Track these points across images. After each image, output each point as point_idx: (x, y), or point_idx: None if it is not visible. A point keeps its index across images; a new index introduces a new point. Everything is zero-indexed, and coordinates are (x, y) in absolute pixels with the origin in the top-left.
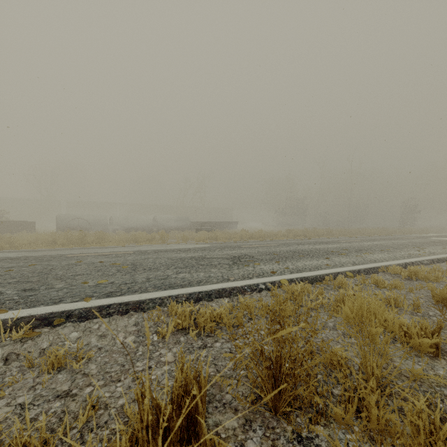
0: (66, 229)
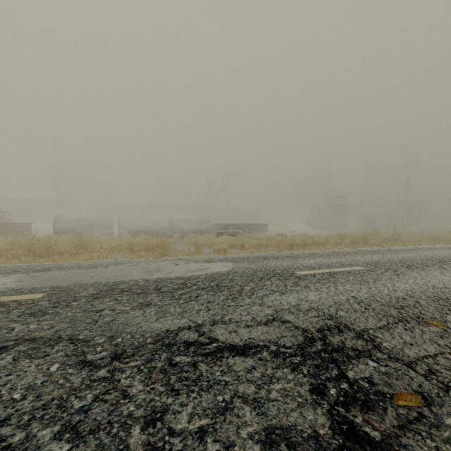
0: (63, 232)
